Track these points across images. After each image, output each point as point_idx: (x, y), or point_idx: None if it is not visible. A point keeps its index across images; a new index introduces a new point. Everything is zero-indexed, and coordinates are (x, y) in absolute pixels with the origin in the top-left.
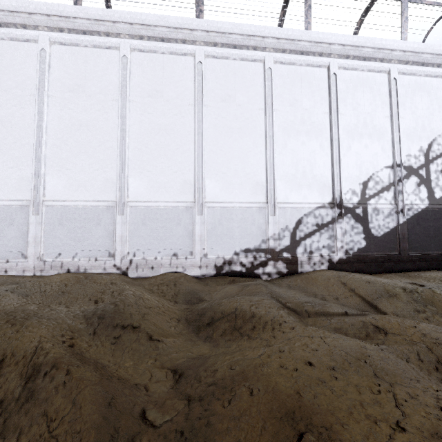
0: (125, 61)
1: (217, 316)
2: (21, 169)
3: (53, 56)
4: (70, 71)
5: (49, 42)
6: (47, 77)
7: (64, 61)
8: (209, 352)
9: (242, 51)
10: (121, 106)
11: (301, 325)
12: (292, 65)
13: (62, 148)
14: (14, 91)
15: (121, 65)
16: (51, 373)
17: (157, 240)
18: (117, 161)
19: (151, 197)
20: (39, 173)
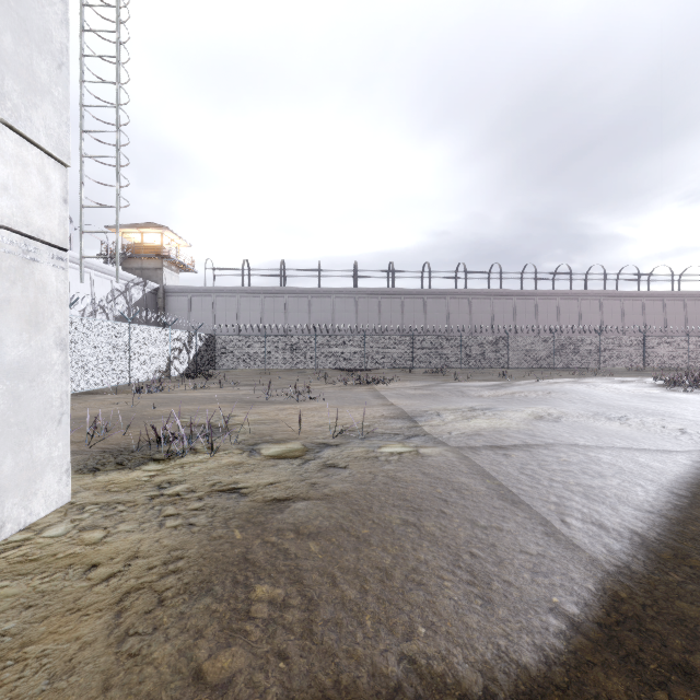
0: None
1: None
2: None
3: None
4: None
5: None
6: None
7: None
8: None
9: None
10: None
11: None
12: None
13: None
14: None
15: None
16: None
17: None
18: None
19: None
20: None
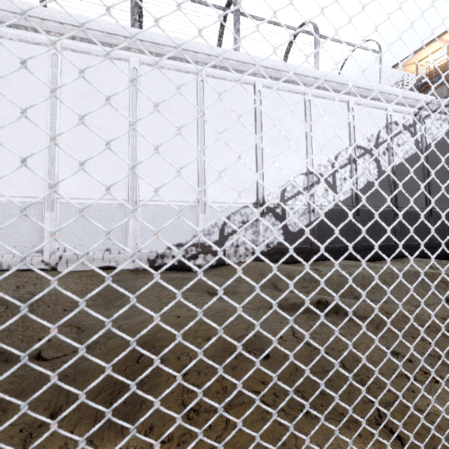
0: (55, 59)
1: None
2: None
3: None
4: None
5: None
6: None
7: None
8: None
9: (176, 62)
10: (51, 104)
11: (195, 296)
12: (223, 80)
13: None
14: None
15: (51, 62)
16: None
17: (89, 236)
18: (46, 158)
19: (83, 194)
20: None
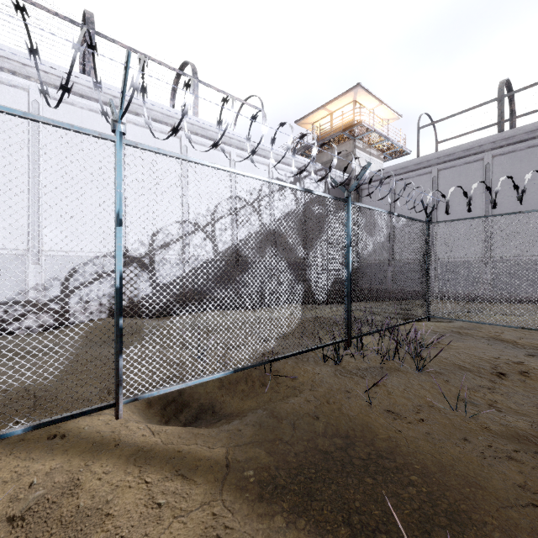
0: None
1: None
2: None
3: None
4: None
5: None
6: None
7: None
8: None
9: None
10: None
11: None
12: (70, 105)
13: None
14: None
15: None
16: None
17: None
18: None
19: None
20: None
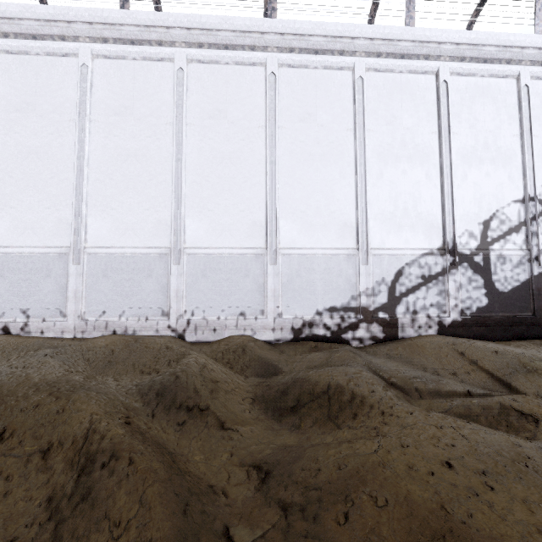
0: (181, 75)
1: (304, 394)
2: (59, 210)
3: (96, 73)
4: (115, 90)
5: (91, 56)
6: (89, 97)
7: (109, 77)
8: (298, 442)
9: (325, 57)
10: (177, 131)
11: (420, 410)
12: (389, 72)
13: (106, 183)
14: (51, 116)
15: (176, 80)
16: (110, 466)
17: (220, 296)
18: (171, 199)
19: (213, 242)
20: (79, 213)
